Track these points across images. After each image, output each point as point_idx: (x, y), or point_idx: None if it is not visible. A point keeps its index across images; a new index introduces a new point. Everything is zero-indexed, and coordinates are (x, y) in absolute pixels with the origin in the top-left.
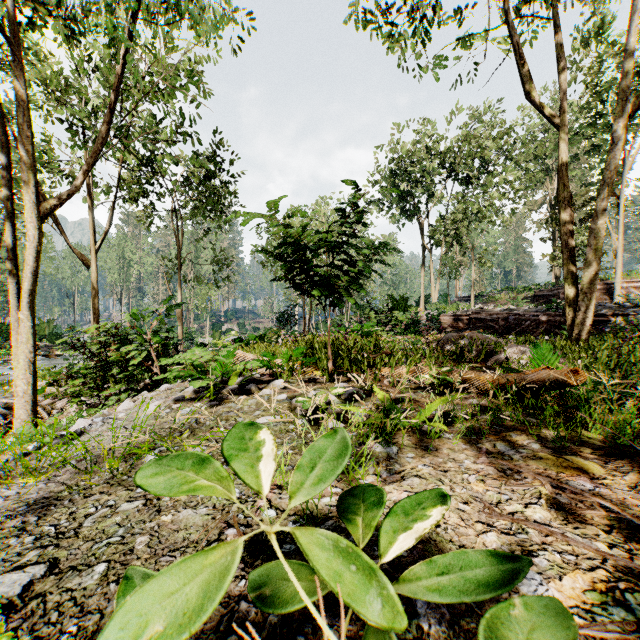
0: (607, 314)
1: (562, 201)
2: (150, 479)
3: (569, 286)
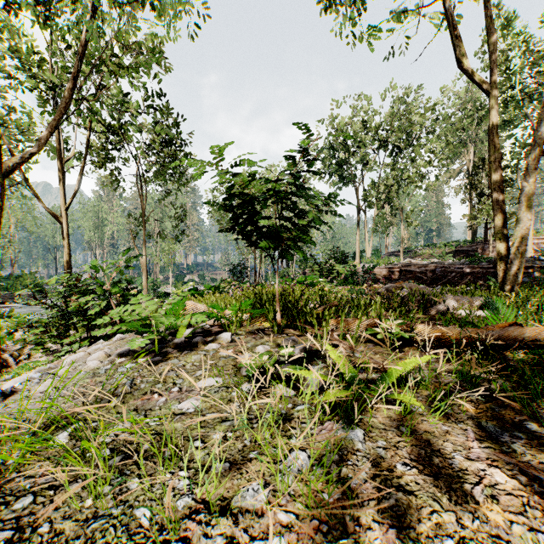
0: (525, 267)
1: (493, 161)
2: None
3: (500, 240)
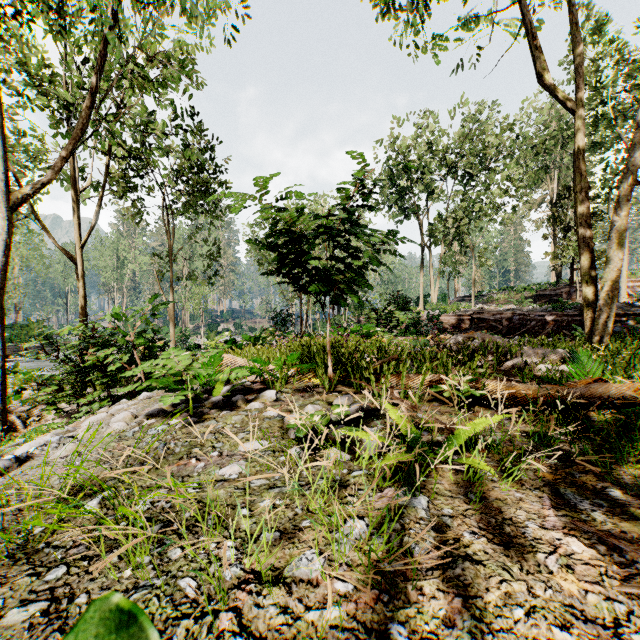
0: (617, 314)
1: (579, 192)
2: None
3: (587, 283)
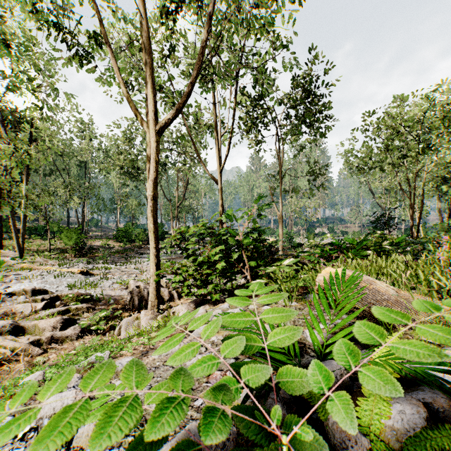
0: None
1: None
2: None
3: None
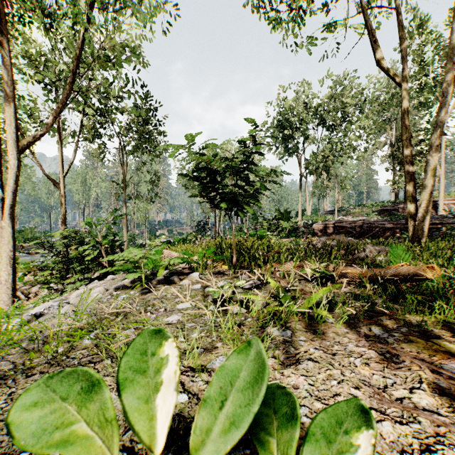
0: (435, 223)
1: (405, 139)
2: (27, 411)
3: (411, 202)
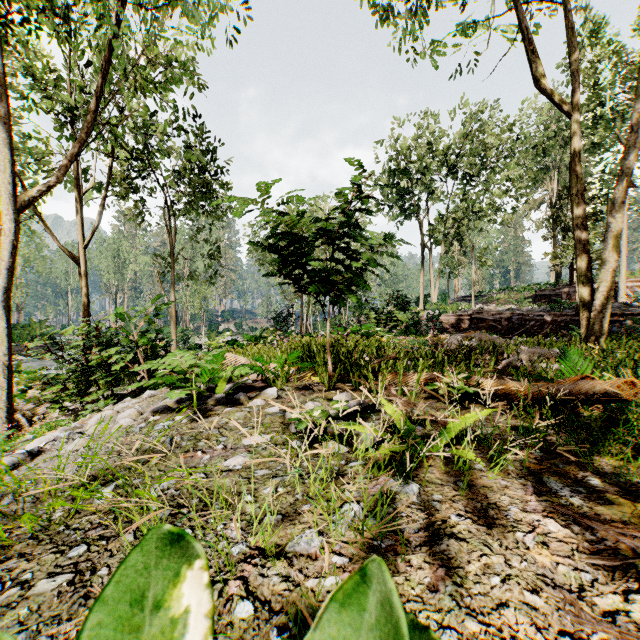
0: (615, 314)
1: (575, 194)
2: None
3: (583, 284)
